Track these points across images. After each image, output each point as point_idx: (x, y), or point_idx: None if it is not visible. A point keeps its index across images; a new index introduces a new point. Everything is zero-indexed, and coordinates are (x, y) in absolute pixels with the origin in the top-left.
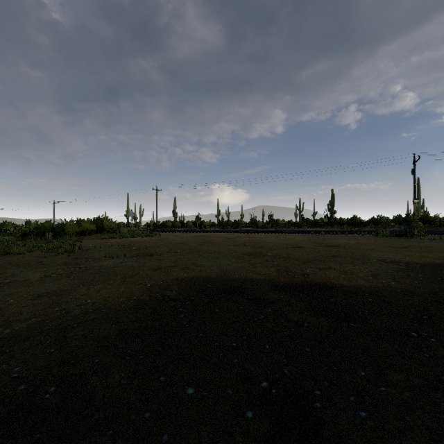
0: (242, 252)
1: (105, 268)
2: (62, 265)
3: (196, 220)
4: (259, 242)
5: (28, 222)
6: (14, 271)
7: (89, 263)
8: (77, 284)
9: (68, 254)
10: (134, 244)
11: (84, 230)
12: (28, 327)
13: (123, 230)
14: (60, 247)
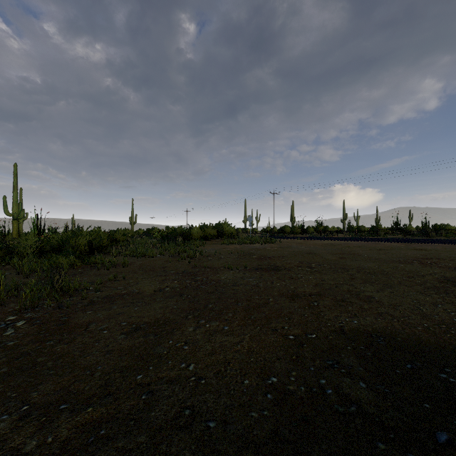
0: (432, 276)
1: (223, 285)
2: (180, 274)
3: (318, 226)
4: (445, 258)
5: (167, 227)
6: (138, 277)
7: (206, 274)
8: (186, 312)
9: (189, 260)
10: (254, 252)
11: (207, 235)
12: (66, 441)
13: (242, 236)
14: (185, 251)
